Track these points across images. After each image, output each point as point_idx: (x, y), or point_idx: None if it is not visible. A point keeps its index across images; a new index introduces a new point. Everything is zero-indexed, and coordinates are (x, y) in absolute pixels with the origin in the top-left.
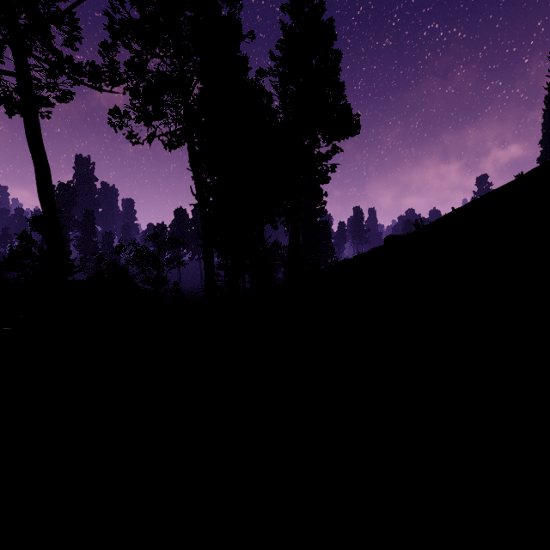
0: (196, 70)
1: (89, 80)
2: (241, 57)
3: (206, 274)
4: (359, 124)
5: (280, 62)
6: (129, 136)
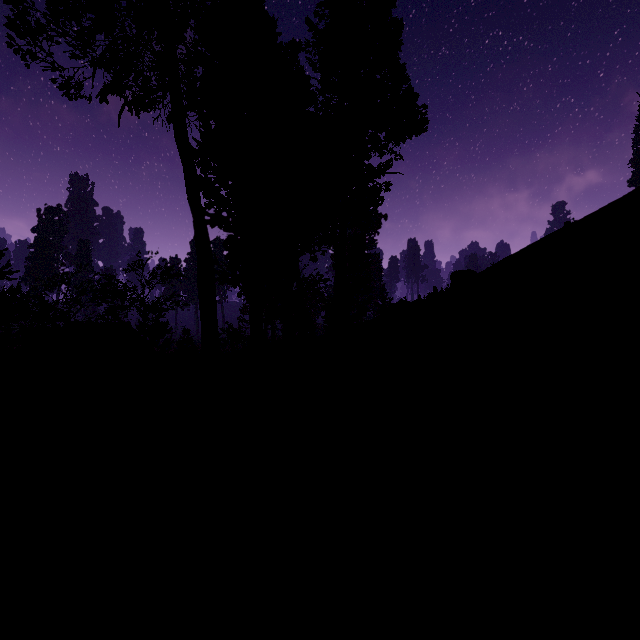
0: (190, 2)
1: (7, 0)
2: (267, 16)
3: (203, 320)
4: (426, 118)
5: (320, 35)
6: (63, 84)
